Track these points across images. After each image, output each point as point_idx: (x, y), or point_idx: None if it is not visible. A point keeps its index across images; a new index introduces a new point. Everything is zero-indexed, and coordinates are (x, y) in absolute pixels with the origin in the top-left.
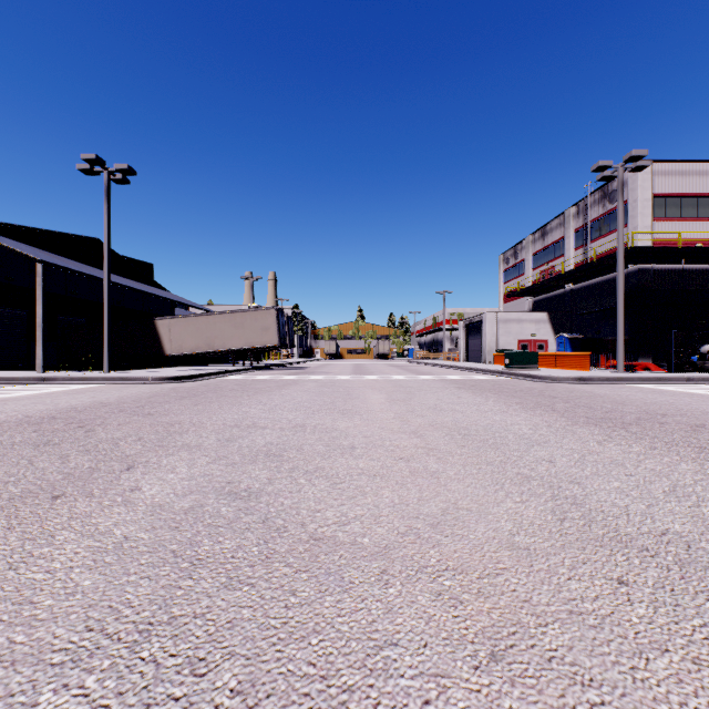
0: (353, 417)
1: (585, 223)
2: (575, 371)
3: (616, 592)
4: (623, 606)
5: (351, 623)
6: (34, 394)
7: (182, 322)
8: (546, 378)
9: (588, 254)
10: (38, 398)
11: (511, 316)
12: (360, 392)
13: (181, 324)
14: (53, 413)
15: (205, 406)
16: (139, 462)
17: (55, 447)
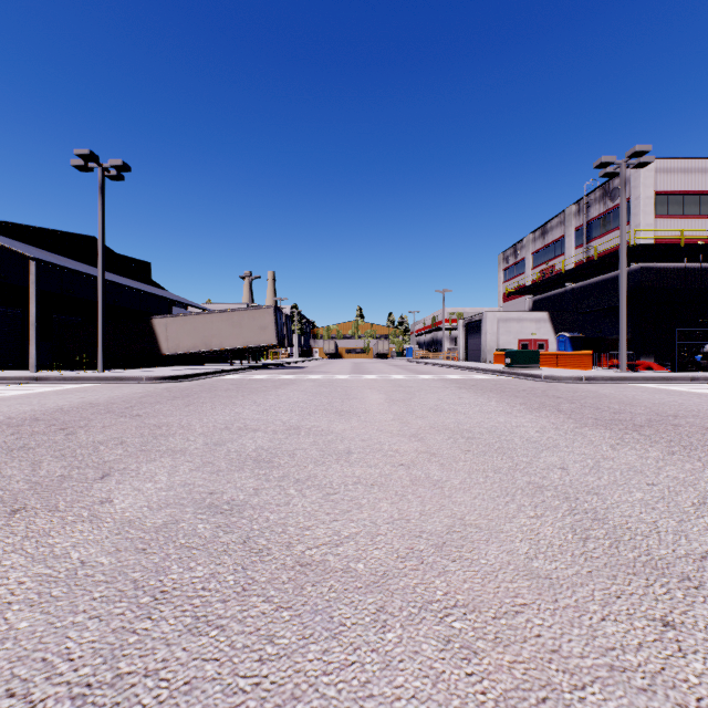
0: (351, 418)
1: (586, 221)
2: (577, 371)
3: (662, 637)
4: (674, 659)
5: (340, 684)
6: (23, 395)
7: (179, 321)
8: (548, 377)
9: (589, 252)
10: (25, 398)
11: (511, 315)
12: (358, 392)
13: (177, 322)
14: (37, 414)
15: (197, 406)
16: (116, 469)
17: (30, 451)
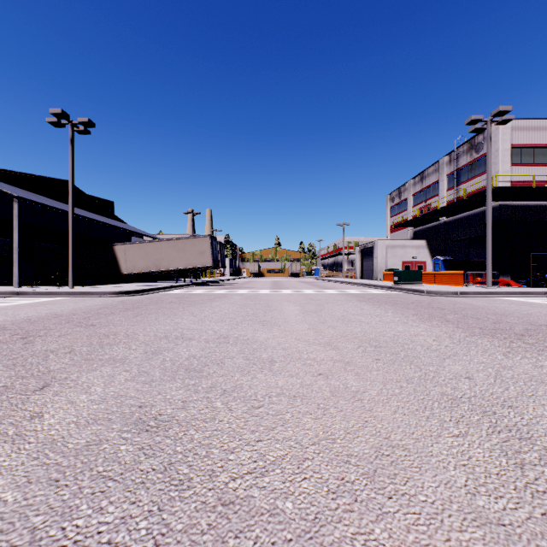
0: (272, 327)
1: (456, 169)
2: (451, 286)
3: None
4: None
5: None
6: (2, 306)
7: (135, 247)
8: (430, 292)
9: (458, 193)
10: (3, 309)
11: (397, 243)
12: (278, 304)
13: (134, 248)
14: (7, 324)
15: (143, 317)
16: (57, 379)
17: None
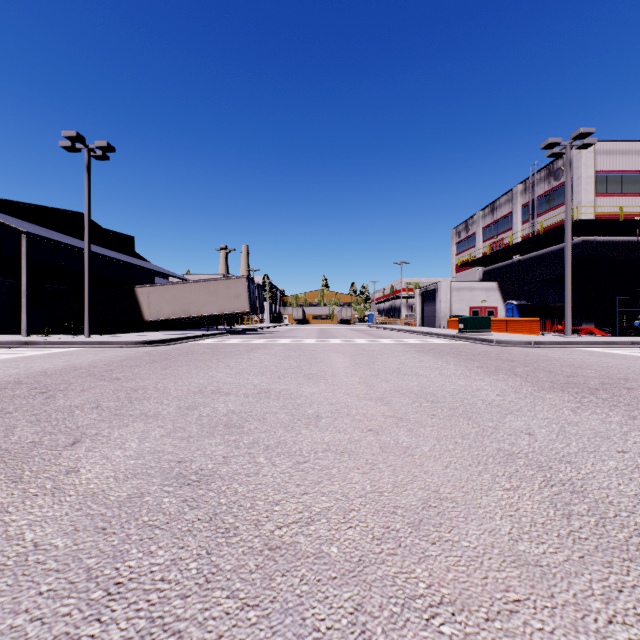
0: (319, 381)
1: (532, 199)
2: (525, 335)
3: None
4: None
5: None
6: (12, 358)
7: (160, 290)
8: (500, 342)
9: (535, 227)
10: (13, 361)
11: (463, 284)
12: (325, 356)
13: (159, 291)
14: (21, 378)
15: (173, 369)
16: (87, 435)
17: (6, 416)
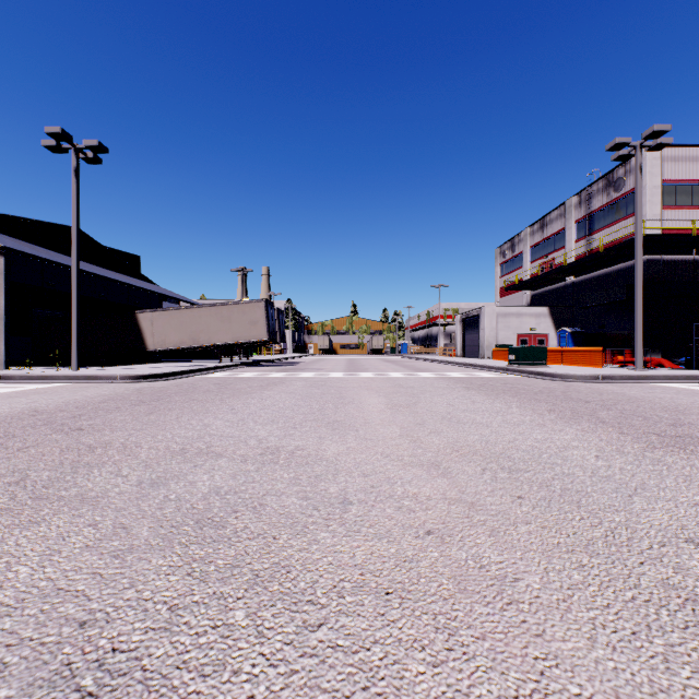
0: (346, 434)
1: (588, 213)
2: (587, 368)
3: None
4: None
5: None
6: None
7: (165, 316)
8: (561, 376)
9: (591, 245)
10: None
11: (510, 310)
12: (354, 394)
13: (164, 317)
14: None
15: (160, 415)
16: None
17: None
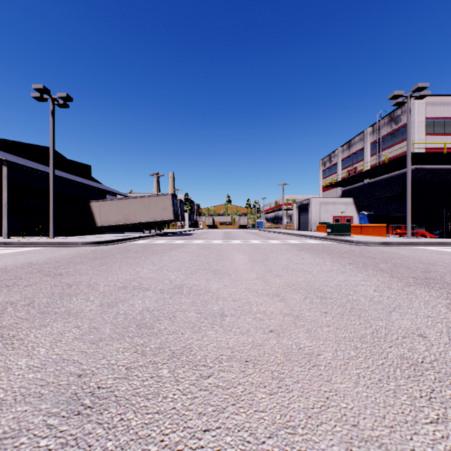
0: (223, 277)
1: (378, 138)
2: (376, 237)
3: None
4: None
5: None
6: None
7: (108, 204)
8: (359, 242)
9: (380, 158)
10: None
11: (328, 200)
12: (229, 254)
13: (107, 205)
14: None
15: (108, 266)
16: (4, 337)
17: None
